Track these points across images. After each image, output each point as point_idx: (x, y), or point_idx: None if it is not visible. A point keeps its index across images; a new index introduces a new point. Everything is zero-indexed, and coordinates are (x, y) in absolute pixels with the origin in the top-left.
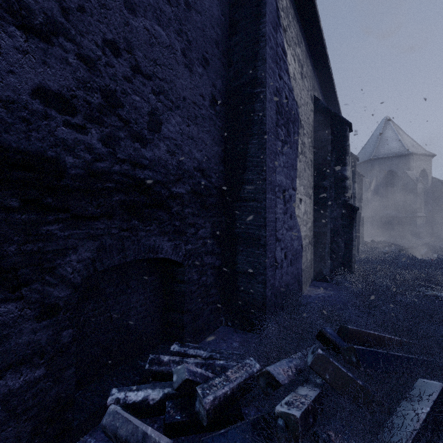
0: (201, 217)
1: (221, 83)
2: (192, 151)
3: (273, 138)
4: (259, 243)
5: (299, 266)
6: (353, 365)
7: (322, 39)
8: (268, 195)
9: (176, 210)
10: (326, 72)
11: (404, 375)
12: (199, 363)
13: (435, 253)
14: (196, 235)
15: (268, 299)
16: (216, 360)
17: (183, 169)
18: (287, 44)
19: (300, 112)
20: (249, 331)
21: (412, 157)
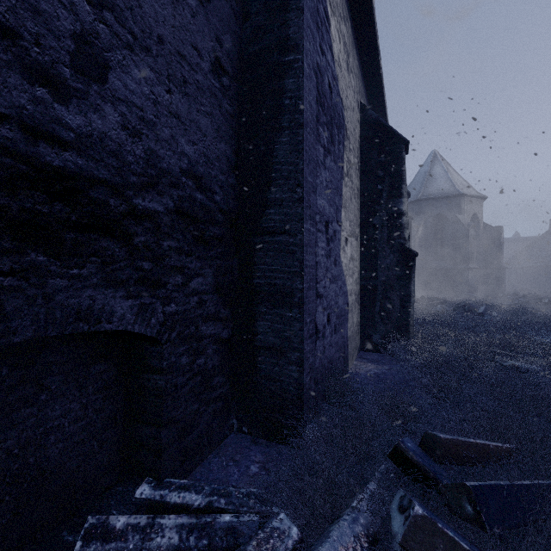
0: (196, 258)
1: (232, 42)
2: (178, 139)
3: (312, 138)
4: (292, 301)
5: (344, 332)
6: (468, 521)
7: (373, 22)
8: (306, 225)
9: (143, 241)
10: (375, 74)
11: (550, 528)
12: (184, 526)
13: (494, 311)
14: (187, 288)
15: (306, 388)
16: (218, 514)
17: (159, 167)
18: (331, 9)
19: (345, 116)
20: (276, 441)
21: (463, 199)
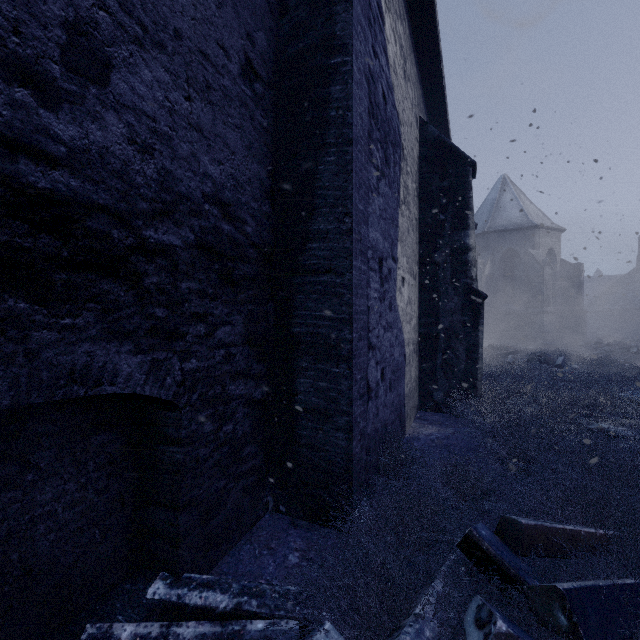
0: (222, 302)
1: (266, 41)
2: (200, 157)
3: (363, 158)
4: (340, 354)
5: (401, 389)
6: (561, 635)
7: (434, 22)
8: (356, 262)
9: (156, 283)
10: (436, 83)
11: None
12: (206, 637)
13: (575, 362)
14: (211, 339)
15: (356, 459)
16: (248, 620)
17: (176, 191)
18: (385, 3)
19: (402, 133)
20: (320, 523)
21: (537, 231)
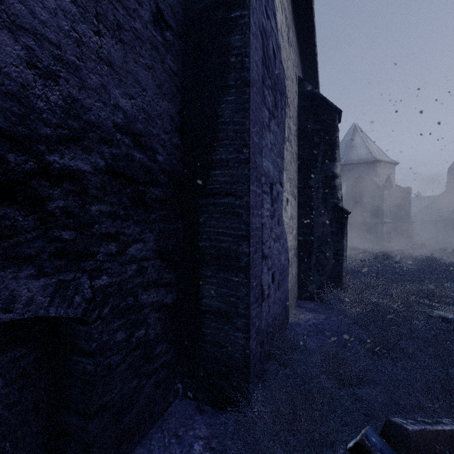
0: (134, 222)
1: None
2: (110, 90)
3: (258, 99)
4: (239, 266)
5: (286, 286)
6: None
7: (311, 1)
8: (253, 187)
9: (62, 206)
10: (311, 51)
11: None
12: None
13: (408, 260)
14: (123, 256)
15: (253, 354)
16: None
17: (85, 120)
18: None
19: (286, 85)
20: (222, 409)
21: (378, 164)
